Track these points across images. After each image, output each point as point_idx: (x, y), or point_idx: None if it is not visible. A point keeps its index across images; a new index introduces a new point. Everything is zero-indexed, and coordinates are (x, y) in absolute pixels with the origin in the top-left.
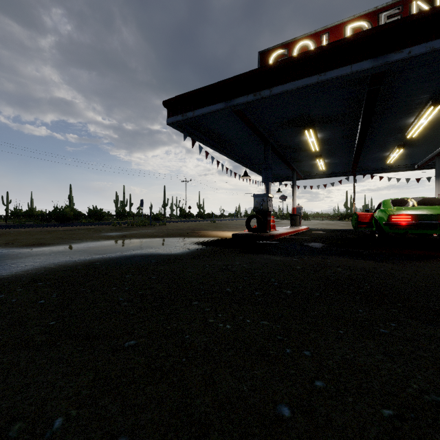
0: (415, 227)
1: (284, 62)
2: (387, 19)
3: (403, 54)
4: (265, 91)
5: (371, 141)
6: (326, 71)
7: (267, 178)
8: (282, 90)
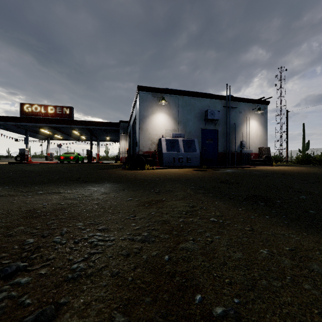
0: (65, 159)
1: (24, 117)
2: (58, 109)
3: (51, 125)
4: (18, 123)
5: (70, 133)
6: (36, 123)
7: (26, 142)
8: (24, 124)
